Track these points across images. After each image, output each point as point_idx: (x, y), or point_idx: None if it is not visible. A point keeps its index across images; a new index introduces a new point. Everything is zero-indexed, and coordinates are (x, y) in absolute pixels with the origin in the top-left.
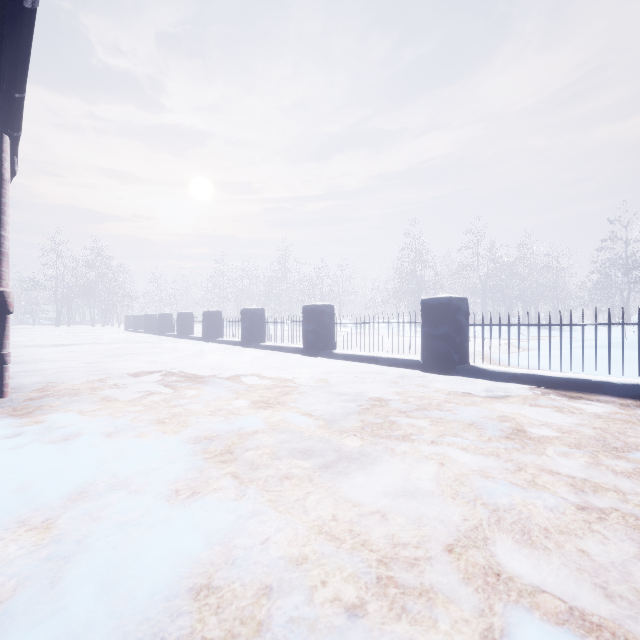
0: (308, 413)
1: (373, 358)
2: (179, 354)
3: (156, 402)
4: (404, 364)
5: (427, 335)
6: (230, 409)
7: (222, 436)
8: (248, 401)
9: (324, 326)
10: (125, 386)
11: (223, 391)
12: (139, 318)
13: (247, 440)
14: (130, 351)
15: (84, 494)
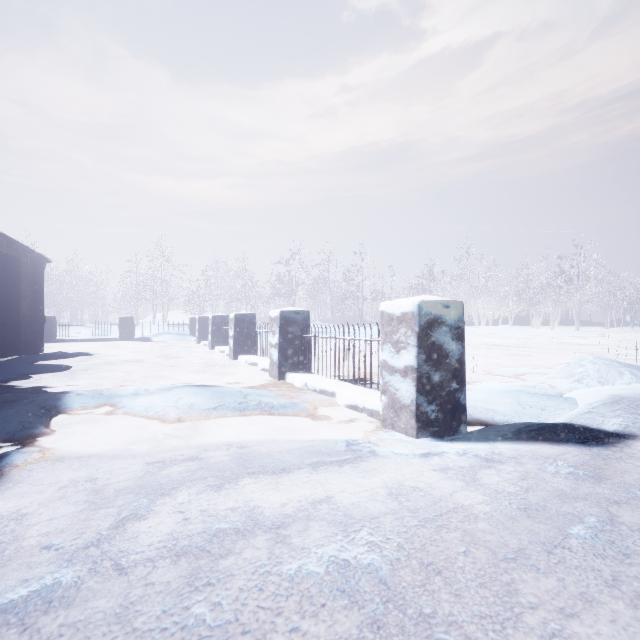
0: None
1: None
2: None
3: None
4: None
5: None
6: None
7: None
8: None
9: None
10: None
11: None
12: None
13: None
14: None
15: None
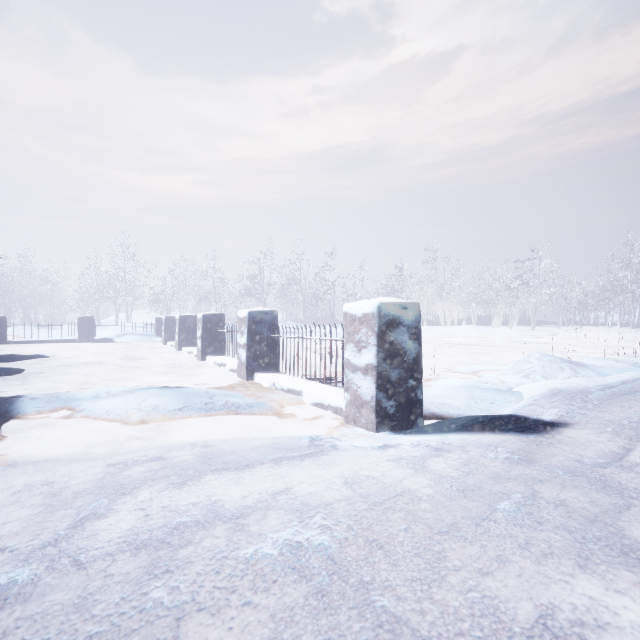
0: None
1: None
2: None
3: None
4: None
5: None
6: None
7: None
8: None
9: None
10: None
11: None
12: None
13: None
14: None
15: None
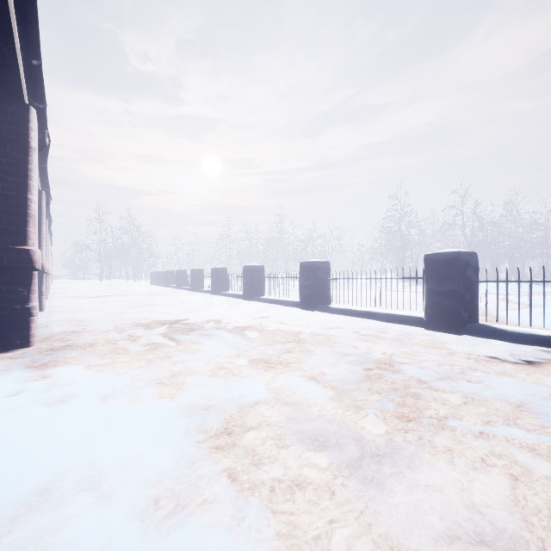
0: (313, 378)
1: (370, 313)
2: (190, 306)
3: (160, 357)
4: (404, 320)
5: (431, 291)
6: (231, 369)
7: (220, 407)
8: (249, 359)
9: (320, 281)
10: (136, 338)
11: (225, 347)
12: (161, 274)
13: (247, 414)
14: (150, 302)
15: (46, 496)
